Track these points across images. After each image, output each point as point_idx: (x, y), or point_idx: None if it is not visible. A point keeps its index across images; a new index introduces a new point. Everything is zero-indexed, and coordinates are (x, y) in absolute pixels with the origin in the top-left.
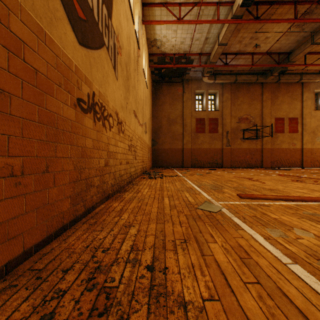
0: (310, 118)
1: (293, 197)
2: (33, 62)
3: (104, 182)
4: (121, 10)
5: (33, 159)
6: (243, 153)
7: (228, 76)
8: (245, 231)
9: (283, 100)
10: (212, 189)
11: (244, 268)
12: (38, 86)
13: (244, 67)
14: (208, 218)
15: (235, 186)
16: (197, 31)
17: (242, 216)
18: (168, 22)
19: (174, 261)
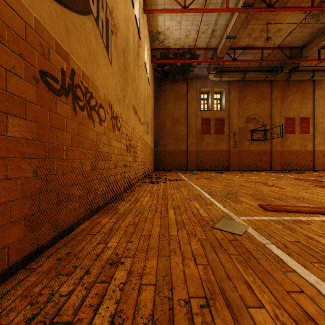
0: (322, 118)
1: None
2: None
3: (91, 191)
4: None
5: None
6: (251, 155)
7: (236, 73)
8: (300, 275)
9: (293, 99)
10: (226, 197)
11: None
12: None
13: (253, 64)
14: (232, 246)
15: (251, 193)
16: (203, 23)
17: (281, 242)
18: (172, 11)
19: None
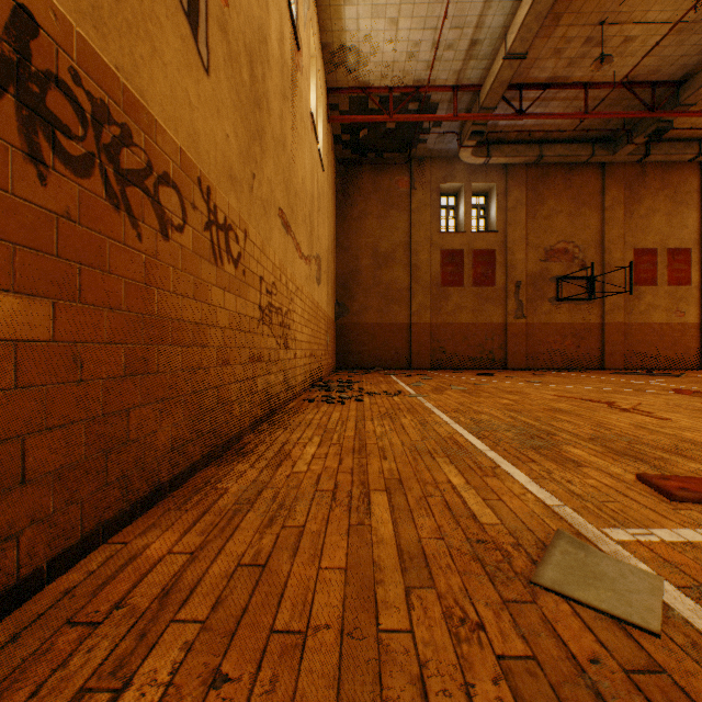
0: None
1: None
2: None
3: (124, 444)
4: None
5: None
6: (557, 334)
7: (522, 148)
8: None
9: (653, 205)
10: (529, 448)
11: None
12: None
13: (562, 124)
14: None
15: (590, 432)
16: (450, 23)
17: None
18: None
19: None
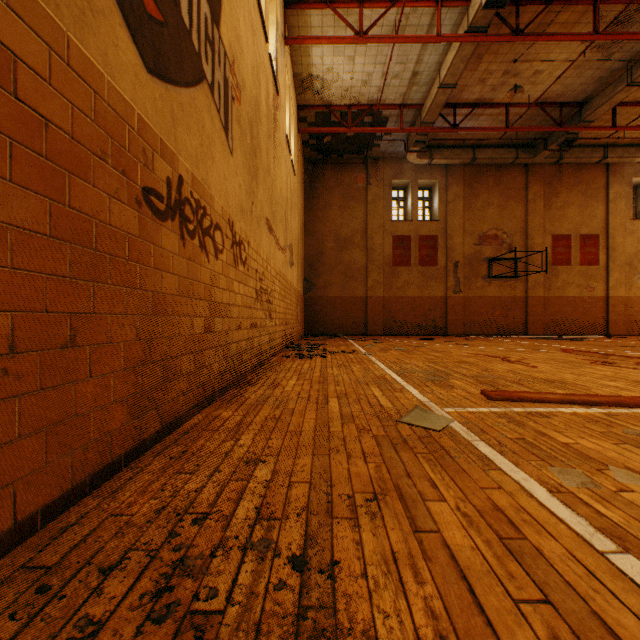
0: (624, 235)
1: (599, 397)
2: (39, 102)
3: (204, 367)
4: (240, 11)
5: (39, 318)
6: (489, 306)
7: (458, 151)
8: (505, 473)
9: (568, 199)
10: (429, 381)
11: (510, 563)
12: (50, 155)
13: (491, 133)
14: (423, 443)
15: (475, 373)
16: (395, 59)
17: (496, 439)
18: (336, 40)
19: (353, 546)
